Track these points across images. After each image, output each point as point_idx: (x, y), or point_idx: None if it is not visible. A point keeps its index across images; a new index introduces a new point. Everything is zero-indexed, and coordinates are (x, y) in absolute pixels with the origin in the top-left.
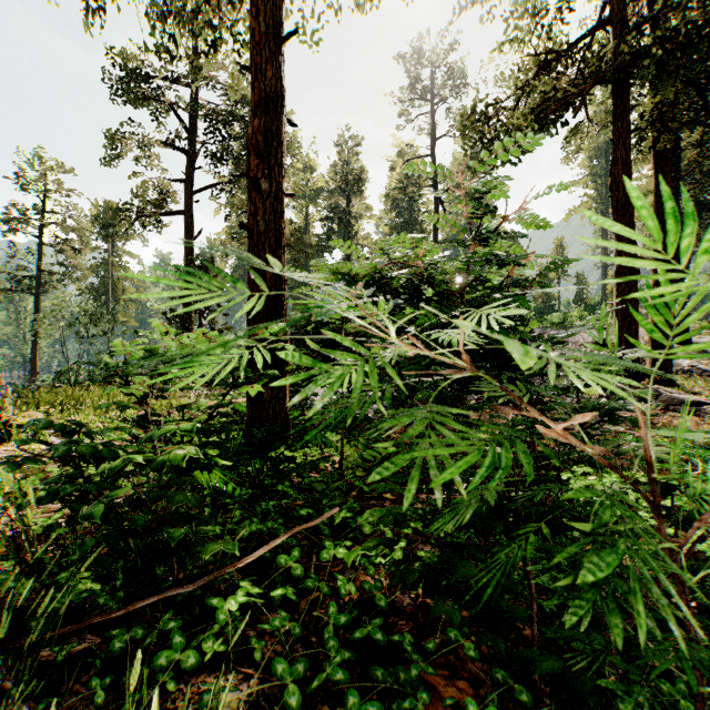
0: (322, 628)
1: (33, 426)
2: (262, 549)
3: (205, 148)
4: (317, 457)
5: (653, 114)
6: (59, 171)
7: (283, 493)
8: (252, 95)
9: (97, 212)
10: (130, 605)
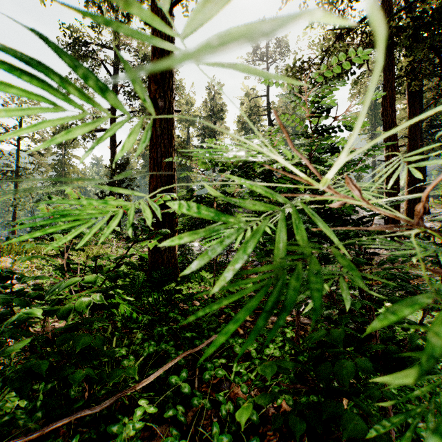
0: (205, 438)
1: (5, 268)
2: (157, 372)
3: (123, 88)
4: (197, 289)
5: (408, 68)
6: (30, 103)
7: (173, 318)
8: None
9: (55, 130)
10: (45, 426)
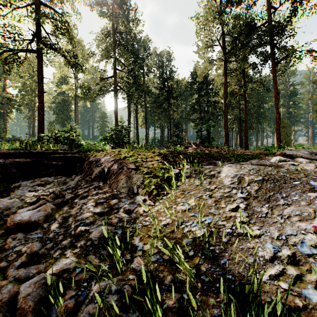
0: None
1: None
2: None
3: None
4: None
5: (124, 97)
6: None
7: None
8: (39, 100)
9: None
10: None
